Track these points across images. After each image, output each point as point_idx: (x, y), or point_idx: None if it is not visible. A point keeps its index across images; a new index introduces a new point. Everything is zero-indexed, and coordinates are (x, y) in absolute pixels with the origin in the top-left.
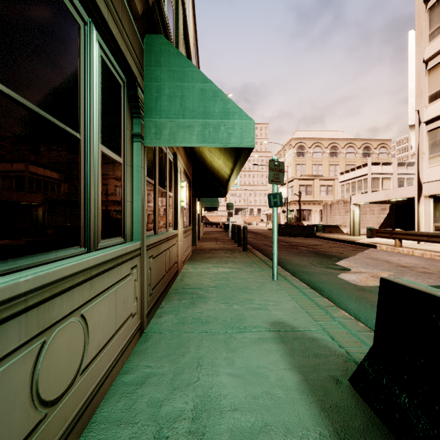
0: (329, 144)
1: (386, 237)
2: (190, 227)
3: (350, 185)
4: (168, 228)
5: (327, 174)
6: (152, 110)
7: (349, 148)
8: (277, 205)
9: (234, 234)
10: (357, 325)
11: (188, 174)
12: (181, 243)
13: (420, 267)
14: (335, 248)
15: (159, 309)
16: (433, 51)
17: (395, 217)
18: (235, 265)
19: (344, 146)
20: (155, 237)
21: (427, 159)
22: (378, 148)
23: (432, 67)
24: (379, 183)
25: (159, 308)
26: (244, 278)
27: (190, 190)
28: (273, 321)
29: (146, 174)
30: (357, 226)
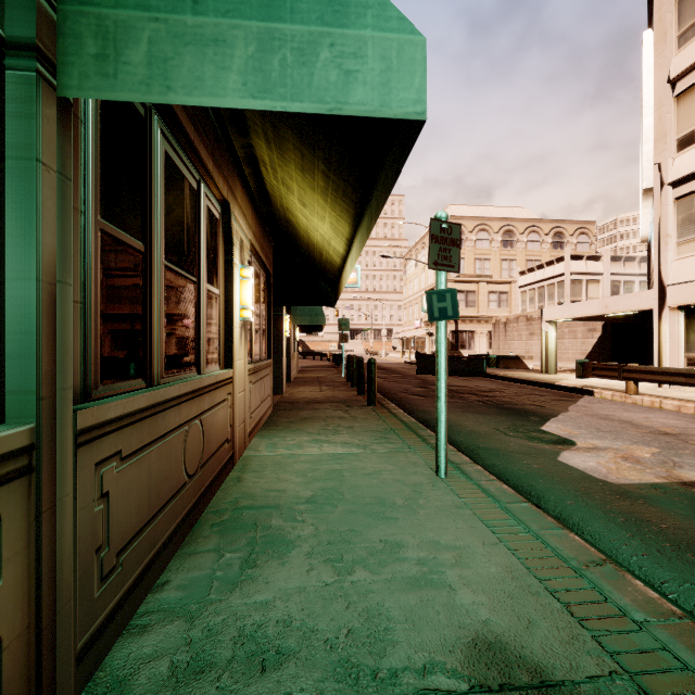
0: (501, 226)
1: (611, 377)
2: (268, 361)
3: (537, 291)
4: (205, 366)
5: (498, 274)
6: None
7: (532, 235)
8: (446, 317)
9: (352, 372)
10: None
11: (262, 259)
12: (242, 396)
13: (694, 434)
14: (527, 396)
15: (155, 590)
16: (685, 63)
17: (612, 343)
18: (355, 436)
19: (523, 231)
20: (133, 396)
21: (675, 245)
22: (576, 234)
23: (684, 90)
24: (581, 289)
25: (156, 587)
26: (375, 471)
27: (270, 290)
28: (473, 637)
29: (103, 214)
30: (553, 358)
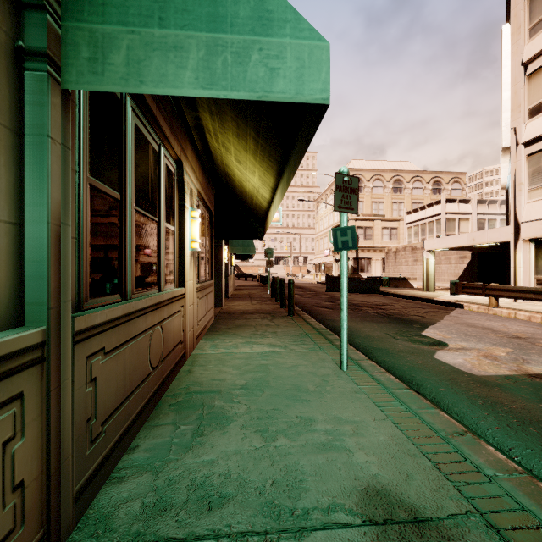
0: (392, 176)
1: (477, 294)
2: (211, 281)
3: (420, 227)
4: (164, 285)
5: (390, 214)
6: (82, 1)
7: (416, 183)
8: (347, 247)
9: (275, 290)
10: (541, 494)
11: (207, 203)
12: (192, 308)
13: (541, 338)
14: (411, 309)
15: (128, 452)
16: (535, 50)
17: (478, 267)
18: (278, 339)
19: (409, 180)
20: (113, 307)
21: (527, 191)
22: (450, 183)
23: (534, 71)
24: (455, 225)
25: (129, 449)
26: (293, 365)
27: (212, 227)
28: (365, 486)
29: (91, 173)
30: (432, 279)
